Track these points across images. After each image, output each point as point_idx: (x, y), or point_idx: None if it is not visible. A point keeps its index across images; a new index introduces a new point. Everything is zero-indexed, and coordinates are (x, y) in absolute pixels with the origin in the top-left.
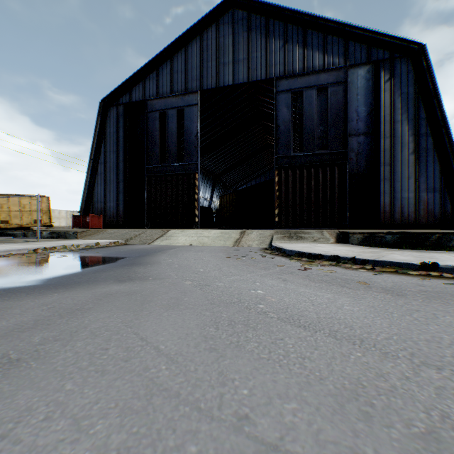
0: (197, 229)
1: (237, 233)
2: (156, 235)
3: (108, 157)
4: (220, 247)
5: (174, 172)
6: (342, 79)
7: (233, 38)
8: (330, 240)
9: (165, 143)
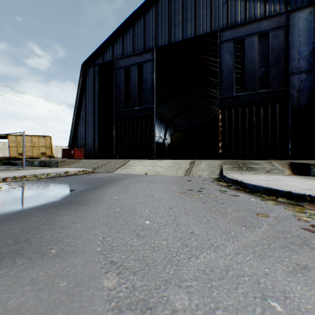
0: (153, 159)
1: (187, 163)
2: (118, 165)
3: (88, 105)
4: (172, 177)
5: (135, 114)
6: (283, 23)
7: (182, 2)
8: (284, 172)
9: (129, 92)
